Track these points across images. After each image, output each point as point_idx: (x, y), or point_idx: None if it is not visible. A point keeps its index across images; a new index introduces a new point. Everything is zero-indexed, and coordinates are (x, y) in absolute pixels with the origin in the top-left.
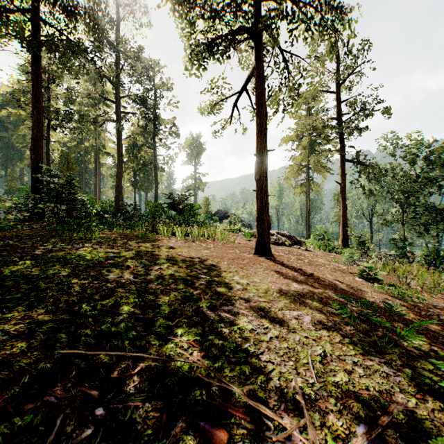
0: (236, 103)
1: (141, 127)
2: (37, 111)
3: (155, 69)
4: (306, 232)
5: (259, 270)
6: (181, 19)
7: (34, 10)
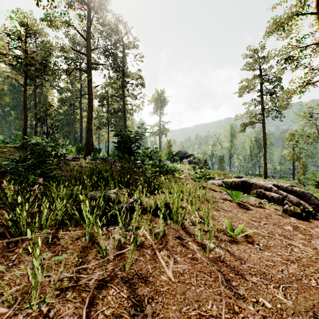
0: None
1: (111, 78)
2: None
3: (121, 22)
4: (264, 171)
5: None
6: None
7: None
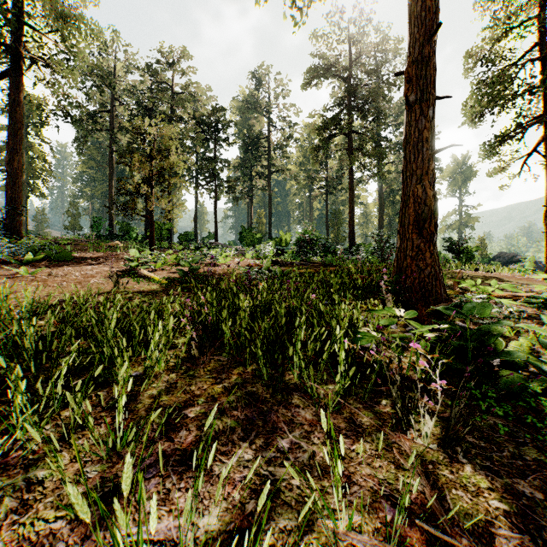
0: (524, 162)
1: (399, 172)
2: (351, 192)
3: None
4: None
5: (540, 282)
6: (474, 124)
7: (349, 127)
